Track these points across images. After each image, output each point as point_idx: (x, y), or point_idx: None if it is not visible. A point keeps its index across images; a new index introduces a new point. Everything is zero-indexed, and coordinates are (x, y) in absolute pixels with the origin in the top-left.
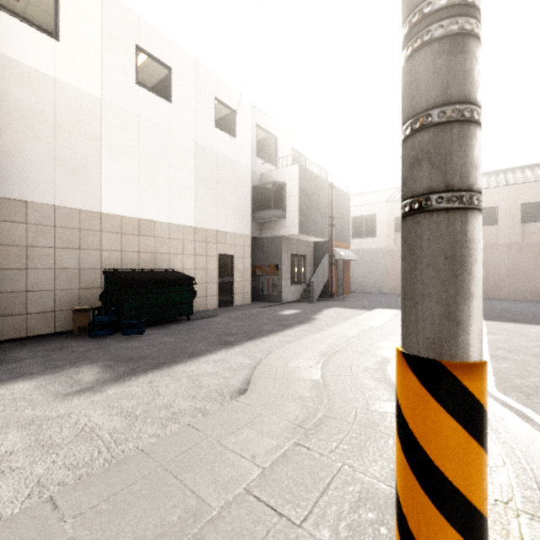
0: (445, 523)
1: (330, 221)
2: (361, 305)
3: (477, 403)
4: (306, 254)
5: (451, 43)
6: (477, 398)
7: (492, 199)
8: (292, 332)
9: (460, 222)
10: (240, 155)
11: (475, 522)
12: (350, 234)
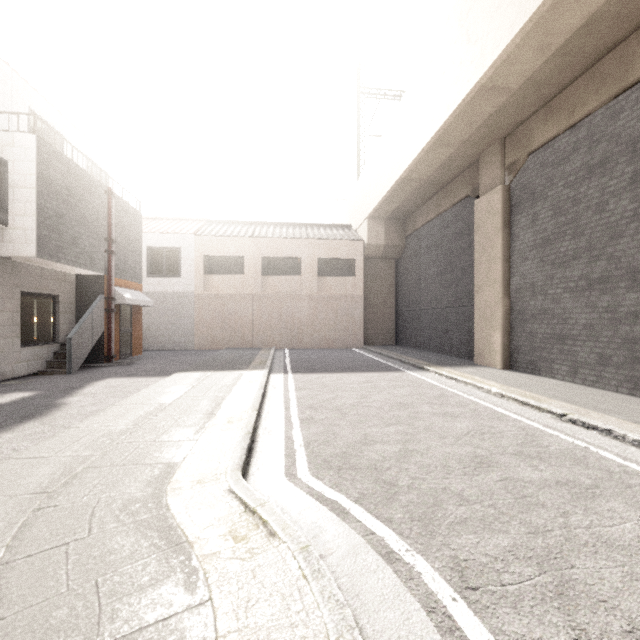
0: None
1: (107, 246)
2: (156, 368)
3: None
4: (61, 293)
5: None
6: None
7: (297, 250)
8: None
9: None
10: None
11: None
12: (145, 271)
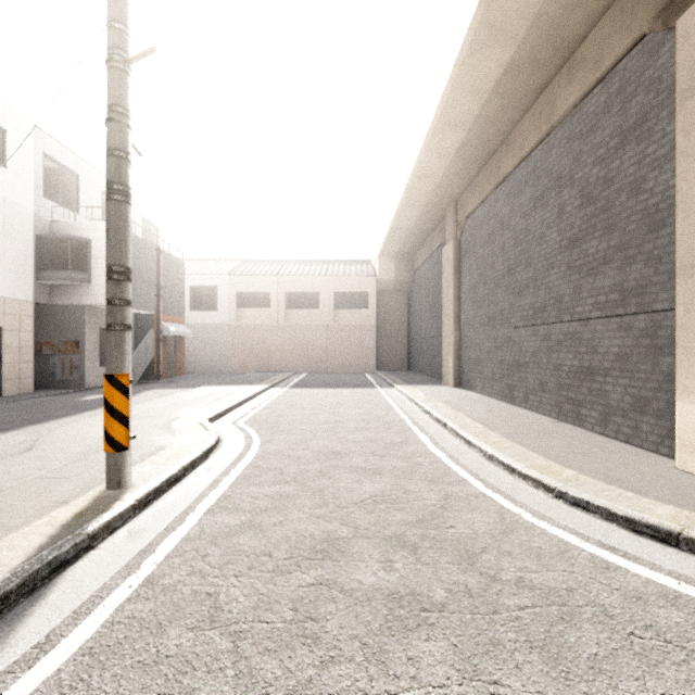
0: (114, 420)
1: (157, 291)
2: (191, 384)
3: (124, 385)
4: None
5: (117, 282)
6: (124, 384)
7: (316, 286)
8: (93, 413)
9: (119, 334)
10: (13, 192)
11: (123, 418)
12: (188, 306)
